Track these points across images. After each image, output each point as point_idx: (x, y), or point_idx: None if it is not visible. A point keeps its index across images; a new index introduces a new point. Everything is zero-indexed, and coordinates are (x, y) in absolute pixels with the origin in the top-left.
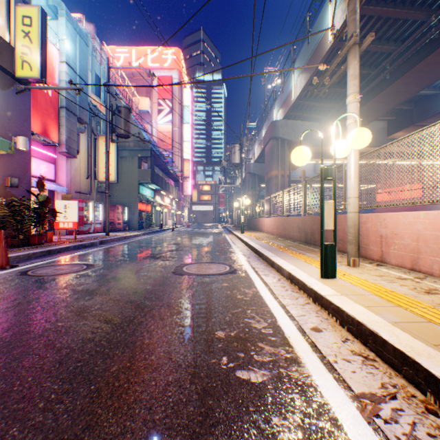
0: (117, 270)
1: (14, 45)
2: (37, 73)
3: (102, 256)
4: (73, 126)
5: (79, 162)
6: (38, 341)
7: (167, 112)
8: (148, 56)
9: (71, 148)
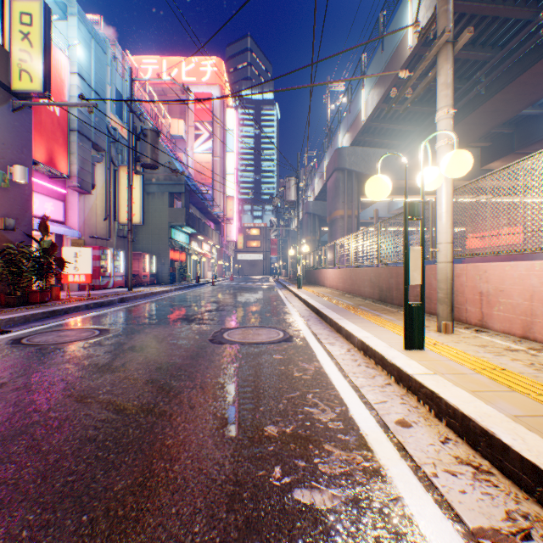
0: (139, 337)
1: (10, 49)
2: (39, 86)
3: (121, 317)
4: (87, 153)
5: (95, 199)
6: (17, 441)
7: (206, 138)
8: (182, 68)
9: (85, 181)
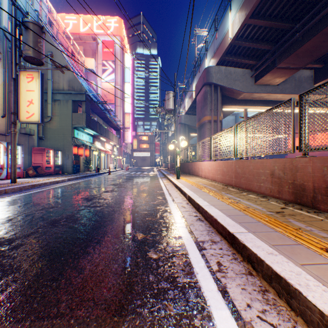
0: None
1: None
2: None
3: None
4: None
5: None
6: None
7: (110, 71)
8: (93, 23)
9: None
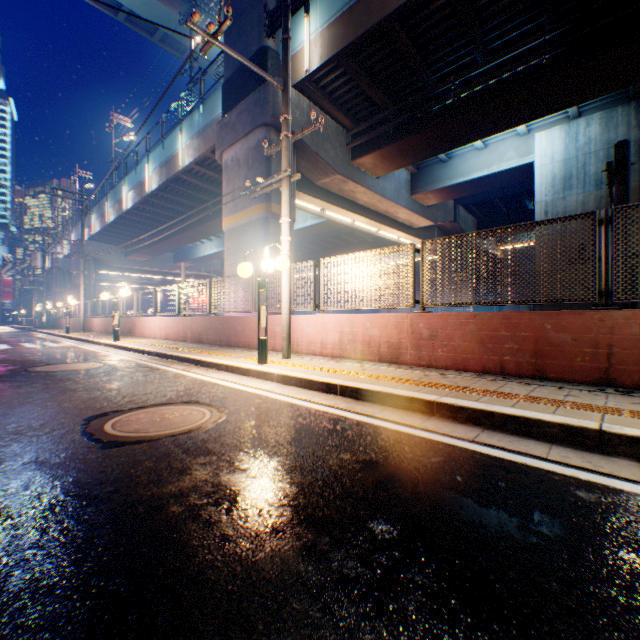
0: None
1: None
2: None
3: None
4: None
5: None
6: None
7: None
8: None
9: None
